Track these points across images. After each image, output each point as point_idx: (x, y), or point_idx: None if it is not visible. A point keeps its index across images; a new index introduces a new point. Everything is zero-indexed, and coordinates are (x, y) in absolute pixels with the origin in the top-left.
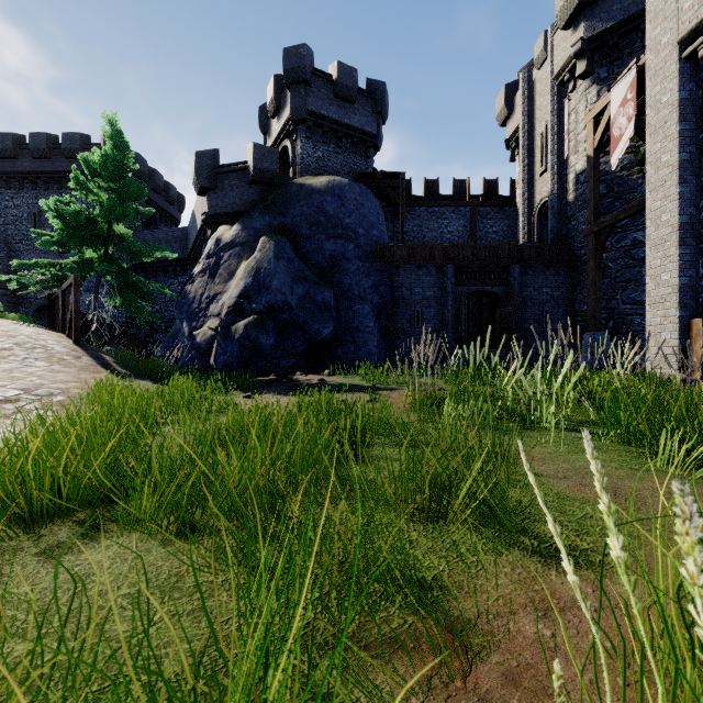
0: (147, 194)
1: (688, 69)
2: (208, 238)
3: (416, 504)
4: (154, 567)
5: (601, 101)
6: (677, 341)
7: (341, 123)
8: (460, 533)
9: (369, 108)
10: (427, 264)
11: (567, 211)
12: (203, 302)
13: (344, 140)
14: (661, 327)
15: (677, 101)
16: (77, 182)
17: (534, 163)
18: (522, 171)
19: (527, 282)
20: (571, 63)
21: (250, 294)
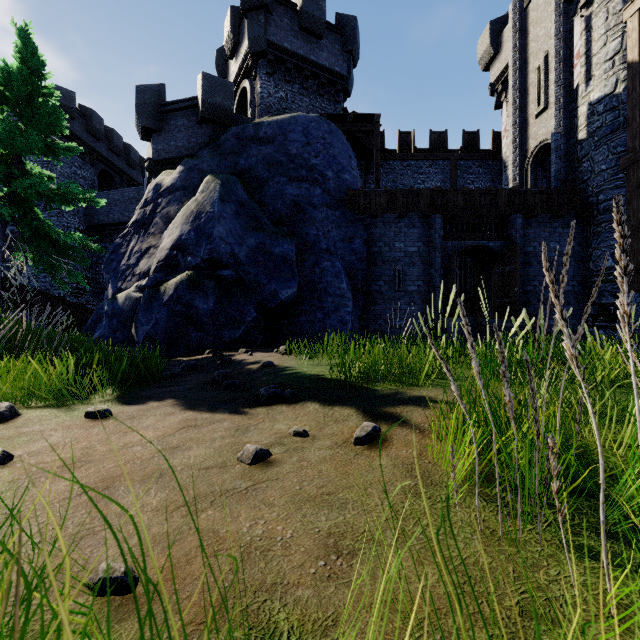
0: (105, 155)
1: None
2: None
3: None
4: None
5: None
6: None
7: (306, 60)
8: None
9: (338, 45)
10: (410, 213)
11: (576, 151)
12: (133, 258)
13: (310, 80)
14: None
15: None
16: None
17: (527, 104)
18: (512, 115)
19: (531, 236)
20: None
21: (186, 245)
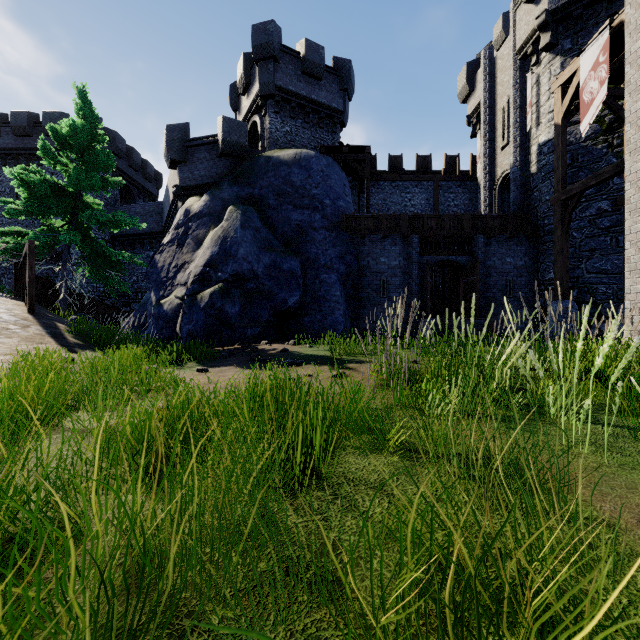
0: (125, 171)
1: None
2: (178, 210)
3: (428, 639)
4: None
5: (569, 68)
6: None
7: (308, 99)
8: None
9: (336, 85)
10: (393, 234)
11: (529, 182)
12: (171, 271)
13: (311, 115)
14: None
15: None
16: (45, 152)
17: (495, 137)
18: (483, 146)
19: (491, 252)
20: (535, 35)
21: (217, 263)
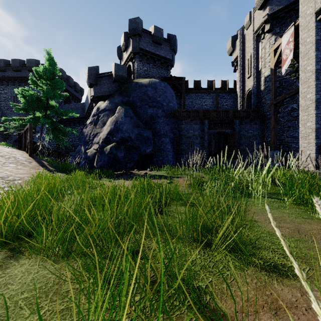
0: (66, 88)
1: (319, 26)
2: (93, 107)
3: (194, 238)
4: (45, 278)
5: (277, 42)
6: (314, 154)
7: (155, 54)
8: (219, 256)
9: (168, 47)
10: (195, 119)
11: (260, 94)
12: (91, 137)
13: (157, 62)
14: (307, 148)
15: (314, 41)
16: (32, 81)
17: (245, 72)
18: (239, 76)
19: (242, 128)
20: (262, 25)
21: (113, 133)
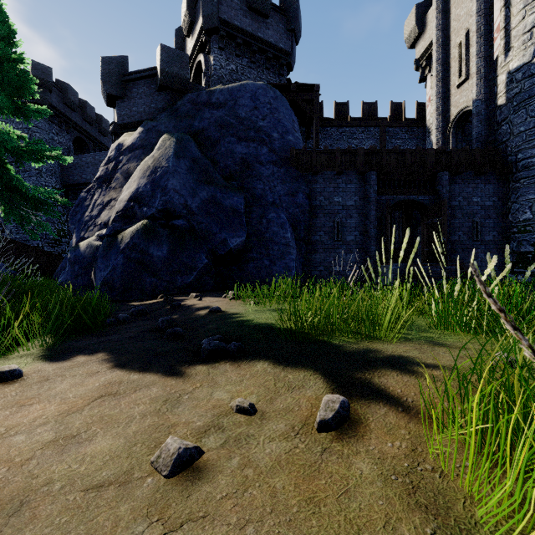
0: (79, 124)
1: None
2: None
3: None
4: None
5: None
6: None
7: (254, 36)
8: None
9: (283, 25)
10: (348, 170)
11: (495, 116)
12: (96, 210)
13: (257, 55)
14: None
15: None
16: None
17: (449, 76)
18: (436, 86)
19: (456, 191)
20: None
21: (142, 196)
